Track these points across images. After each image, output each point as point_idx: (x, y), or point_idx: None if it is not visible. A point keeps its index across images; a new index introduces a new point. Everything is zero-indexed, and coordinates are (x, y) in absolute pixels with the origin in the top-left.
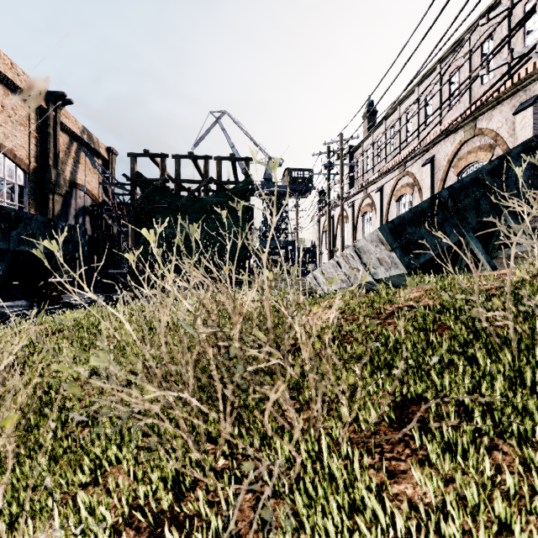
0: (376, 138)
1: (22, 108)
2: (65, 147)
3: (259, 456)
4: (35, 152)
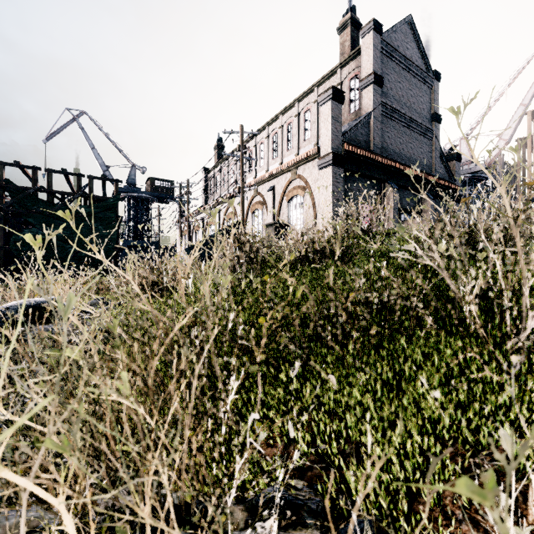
0: (222, 168)
1: None
2: None
3: None
4: None
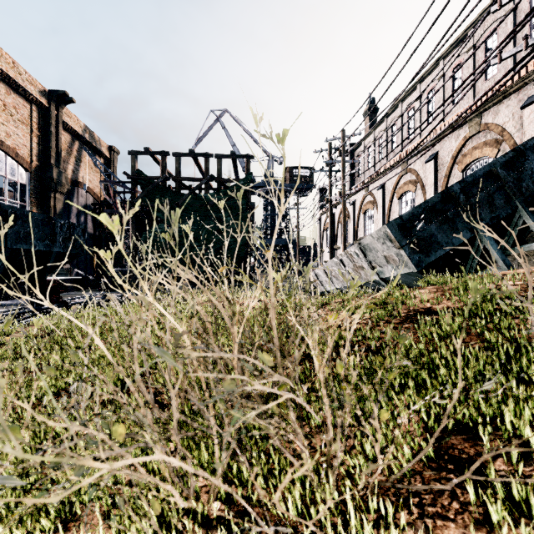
0: (377, 135)
1: (24, 107)
2: (67, 146)
3: (264, 530)
4: (37, 151)
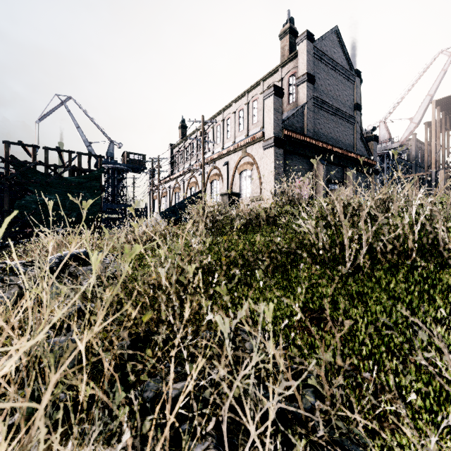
0: (186, 144)
1: None
2: None
3: None
4: None
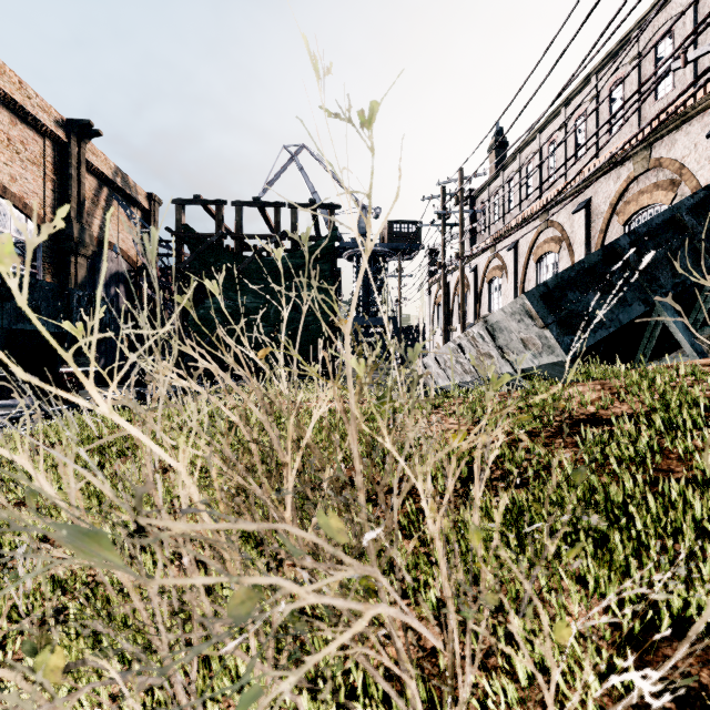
0: (506, 178)
1: (34, 142)
2: (93, 194)
3: None
4: (52, 200)
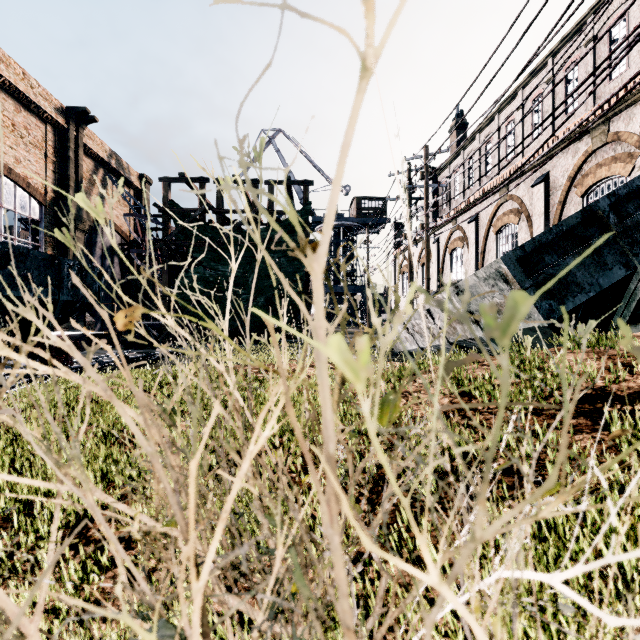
0: (466, 156)
1: (37, 128)
2: (90, 174)
3: None
4: (53, 180)
